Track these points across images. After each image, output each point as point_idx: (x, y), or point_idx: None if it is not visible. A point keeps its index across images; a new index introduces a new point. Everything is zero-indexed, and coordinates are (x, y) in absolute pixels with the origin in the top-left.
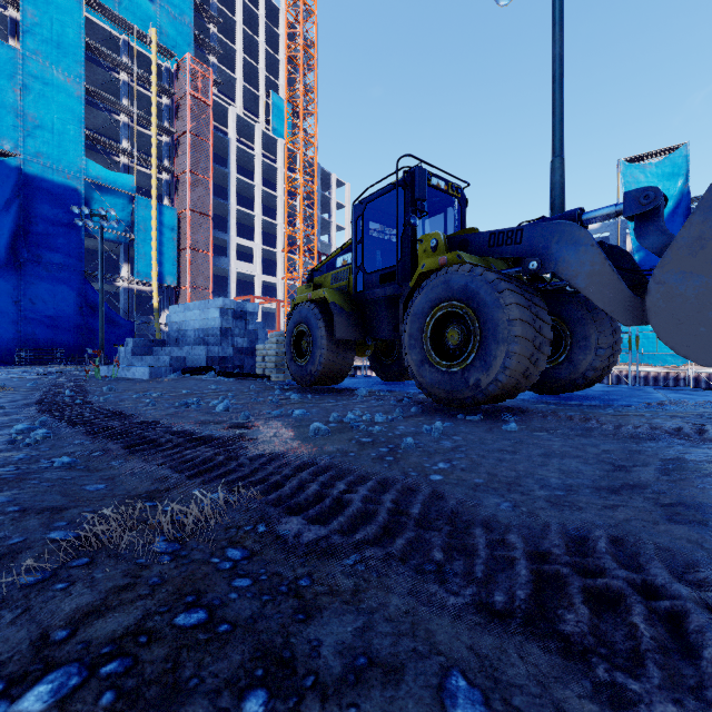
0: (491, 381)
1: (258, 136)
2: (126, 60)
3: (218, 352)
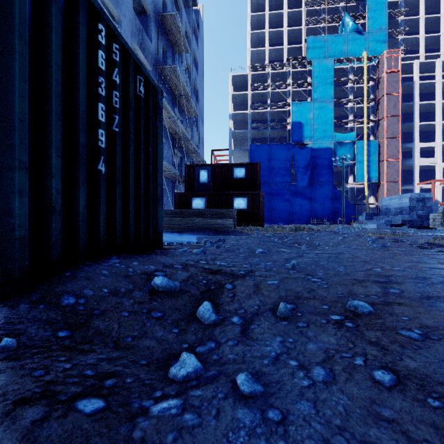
0: None
1: (438, 67)
2: (350, 76)
3: (408, 217)
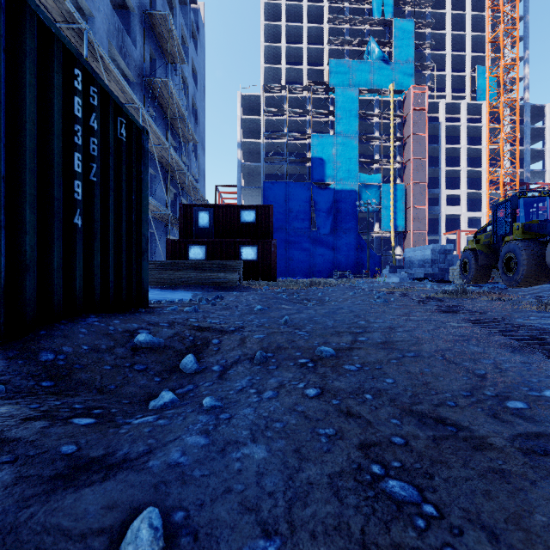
0: (519, 278)
1: (464, 109)
2: (376, 110)
3: (430, 271)
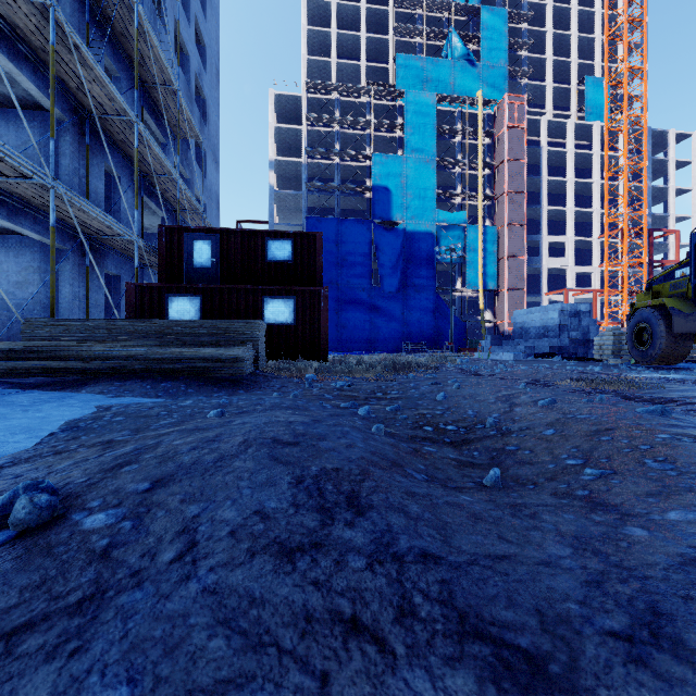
0: None
1: (570, 131)
2: (459, 126)
3: (557, 343)
